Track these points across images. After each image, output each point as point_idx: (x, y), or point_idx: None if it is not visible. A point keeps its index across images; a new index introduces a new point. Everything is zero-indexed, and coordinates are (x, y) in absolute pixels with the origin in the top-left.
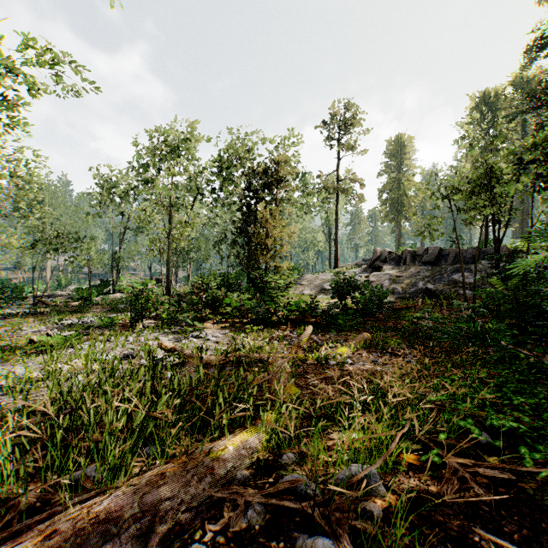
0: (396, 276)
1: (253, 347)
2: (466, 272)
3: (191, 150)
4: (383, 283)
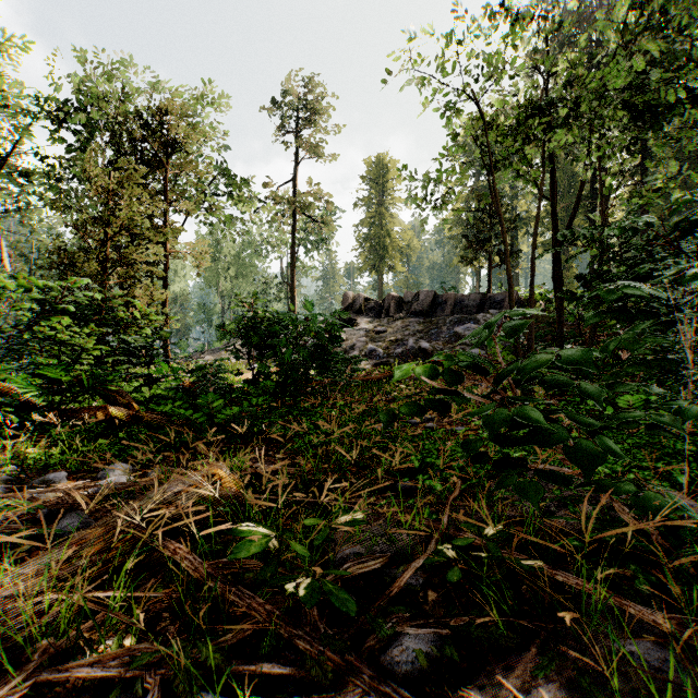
0: (376, 333)
1: None
2: (472, 324)
3: None
4: (355, 343)
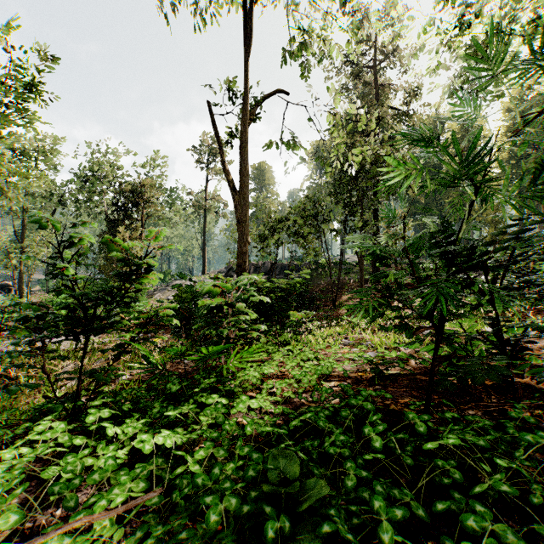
0: None
1: (98, 342)
2: None
3: (50, 159)
4: None
